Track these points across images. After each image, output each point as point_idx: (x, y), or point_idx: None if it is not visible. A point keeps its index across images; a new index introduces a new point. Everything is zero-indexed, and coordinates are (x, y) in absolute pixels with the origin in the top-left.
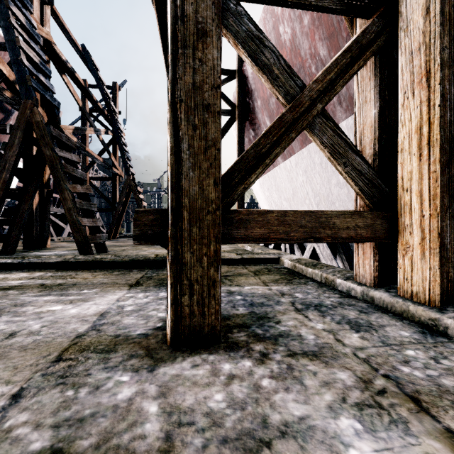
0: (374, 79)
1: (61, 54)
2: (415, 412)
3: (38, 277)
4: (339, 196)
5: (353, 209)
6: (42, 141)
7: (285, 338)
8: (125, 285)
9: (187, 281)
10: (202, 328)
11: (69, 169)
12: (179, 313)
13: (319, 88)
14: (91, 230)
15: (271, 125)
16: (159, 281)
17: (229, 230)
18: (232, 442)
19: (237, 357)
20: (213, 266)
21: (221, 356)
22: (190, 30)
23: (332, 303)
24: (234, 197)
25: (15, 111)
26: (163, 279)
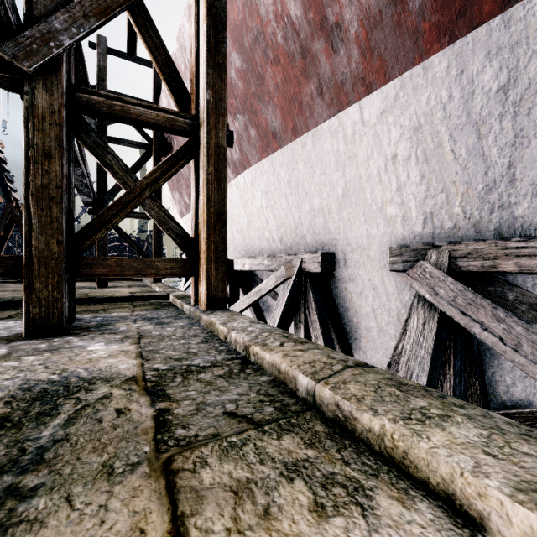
0: (195, 176)
1: None
2: (134, 340)
3: None
4: (240, 242)
5: (249, 253)
6: None
7: (106, 330)
8: None
9: (37, 299)
10: (48, 326)
11: None
12: (31, 318)
13: (148, 182)
14: None
15: (112, 203)
16: None
17: (78, 270)
18: (40, 351)
19: (67, 337)
20: (57, 290)
21: (57, 337)
22: (39, 153)
23: (165, 317)
24: (84, 248)
25: None
26: None
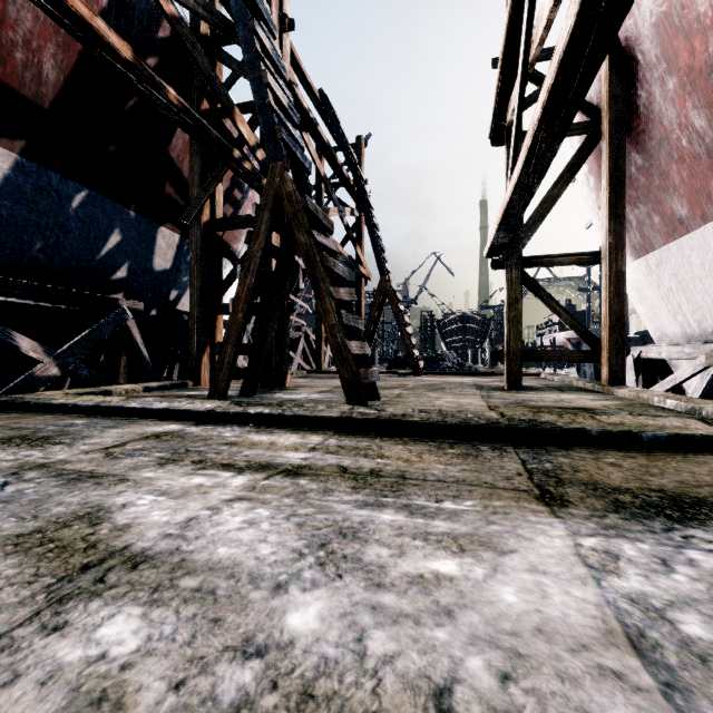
0: None
1: (303, 100)
2: None
3: (320, 446)
4: None
5: None
6: (295, 222)
7: None
8: (523, 496)
9: None
10: None
11: (330, 262)
12: None
13: None
14: (356, 362)
15: None
16: (596, 491)
17: None
18: None
19: None
20: None
21: None
22: None
23: None
24: None
25: (244, 201)
26: (600, 487)
